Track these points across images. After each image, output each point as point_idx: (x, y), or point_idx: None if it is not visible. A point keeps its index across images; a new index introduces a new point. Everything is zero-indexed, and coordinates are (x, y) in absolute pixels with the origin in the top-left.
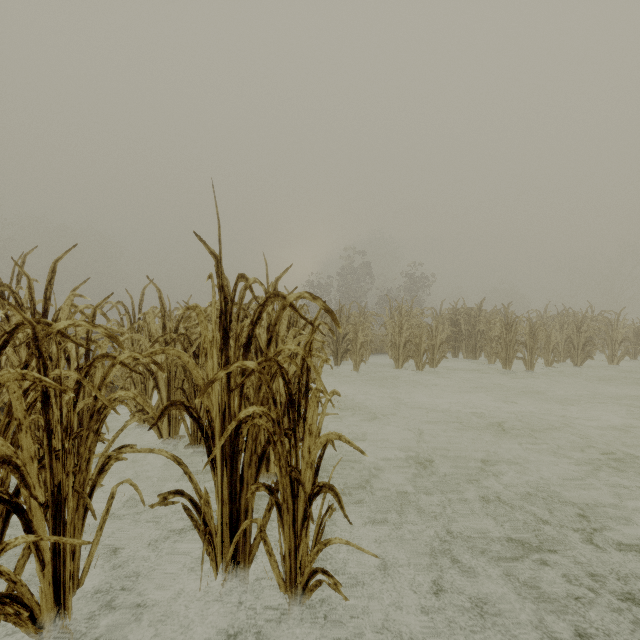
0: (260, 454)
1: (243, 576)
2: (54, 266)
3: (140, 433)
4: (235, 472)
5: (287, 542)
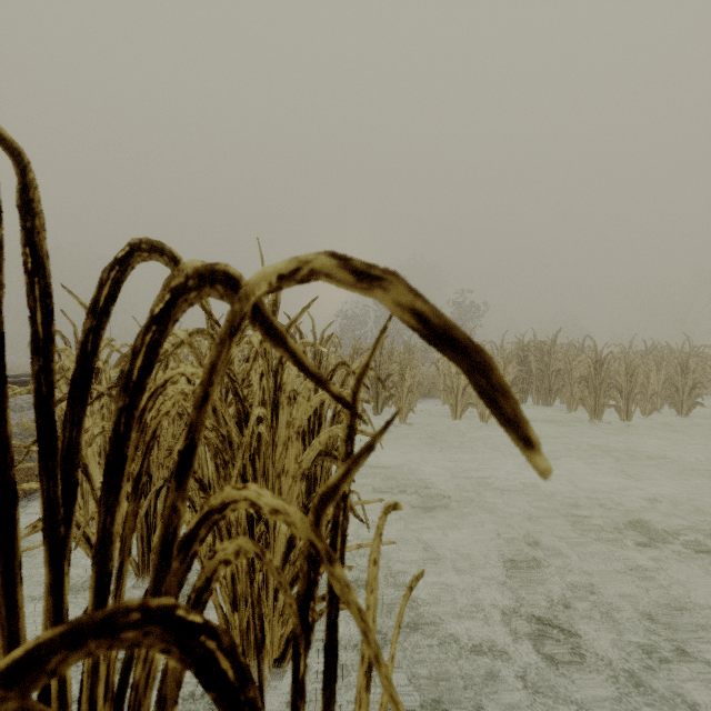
0: None
1: None
2: None
3: None
4: None
5: None
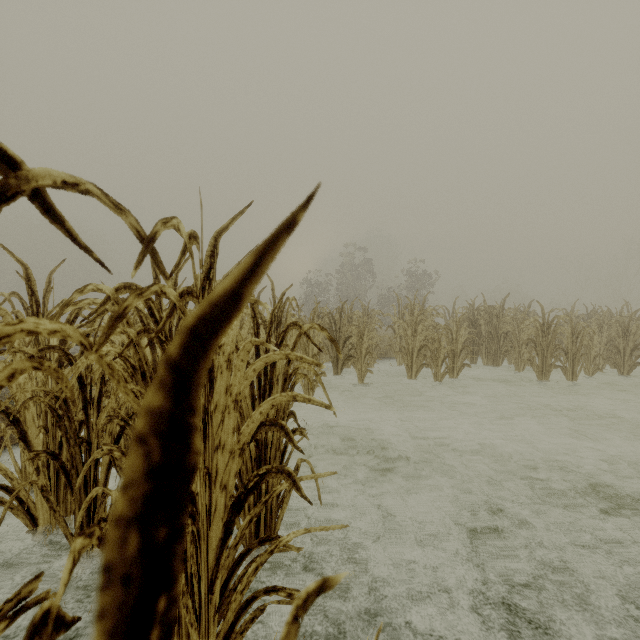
0: None
1: None
2: None
3: None
4: None
5: None
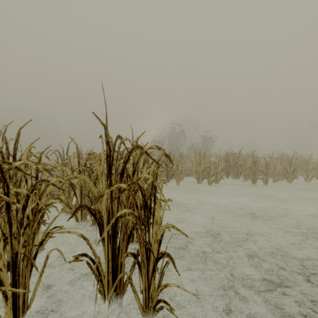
0: (129, 234)
1: (119, 301)
2: (19, 131)
3: (67, 218)
4: (115, 244)
5: (144, 284)
